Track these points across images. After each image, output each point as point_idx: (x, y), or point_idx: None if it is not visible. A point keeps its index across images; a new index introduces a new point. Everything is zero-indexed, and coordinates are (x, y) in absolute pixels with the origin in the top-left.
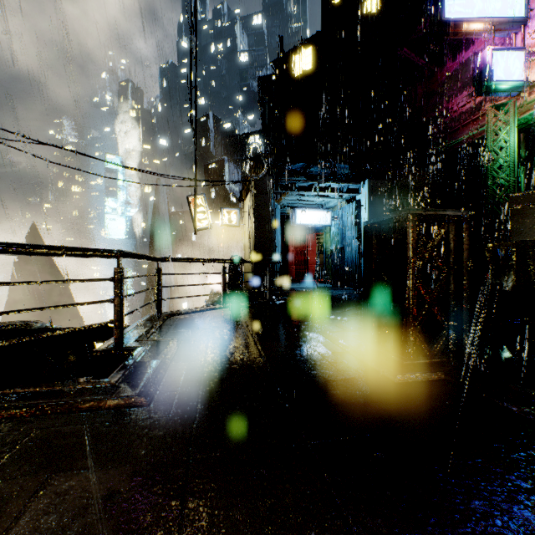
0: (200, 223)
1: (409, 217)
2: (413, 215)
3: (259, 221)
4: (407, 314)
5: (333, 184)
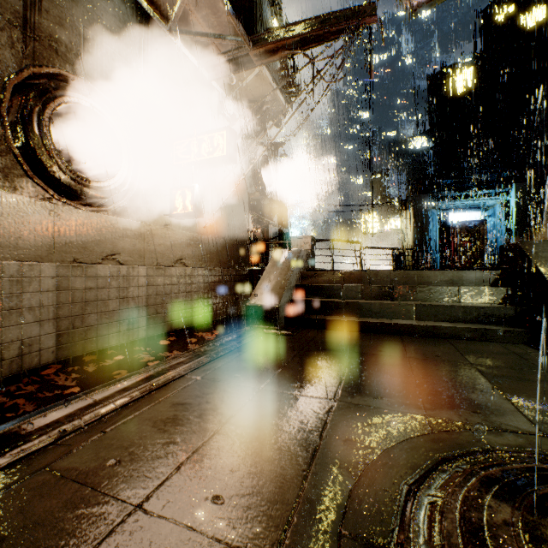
0: (374, 230)
1: (460, 224)
2: (463, 223)
3: (416, 225)
4: (459, 255)
5: (480, 191)
